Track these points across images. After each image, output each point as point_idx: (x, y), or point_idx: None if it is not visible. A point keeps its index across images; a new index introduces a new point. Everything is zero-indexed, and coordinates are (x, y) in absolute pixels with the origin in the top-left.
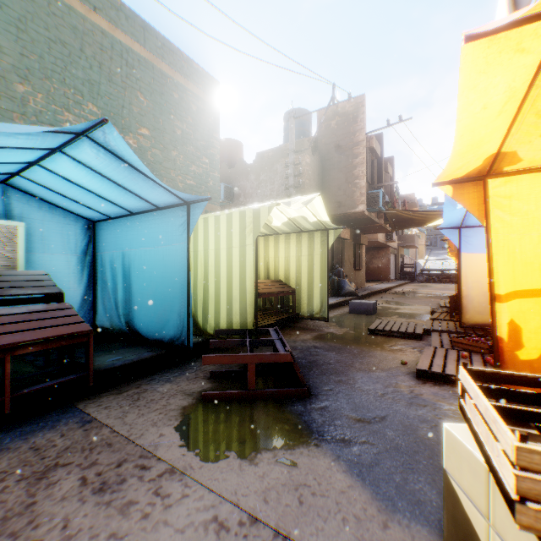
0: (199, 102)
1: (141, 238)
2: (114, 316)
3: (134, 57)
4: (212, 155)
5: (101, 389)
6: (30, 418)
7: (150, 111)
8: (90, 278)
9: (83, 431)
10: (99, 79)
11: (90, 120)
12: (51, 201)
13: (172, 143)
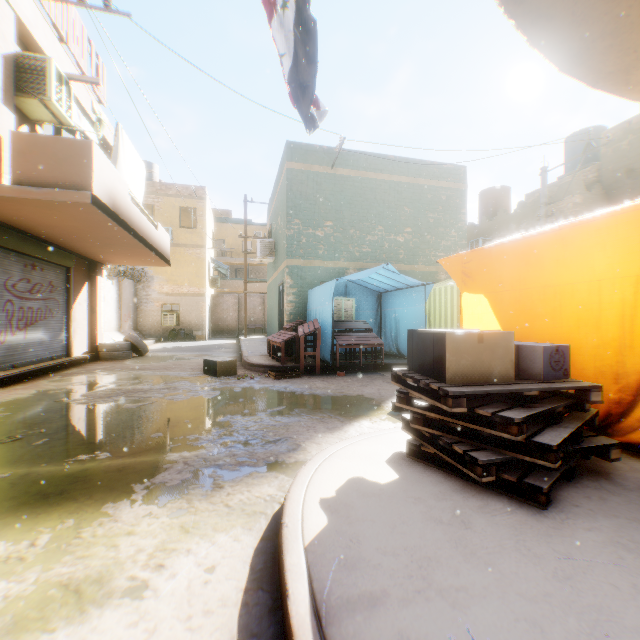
0: (448, 191)
1: (404, 302)
2: (391, 345)
3: (402, 185)
4: (460, 227)
5: (386, 370)
6: (364, 372)
7: (411, 215)
8: (379, 324)
9: (381, 376)
10: (383, 210)
11: (379, 235)
12: (362, 285)
13: (427, 230)
